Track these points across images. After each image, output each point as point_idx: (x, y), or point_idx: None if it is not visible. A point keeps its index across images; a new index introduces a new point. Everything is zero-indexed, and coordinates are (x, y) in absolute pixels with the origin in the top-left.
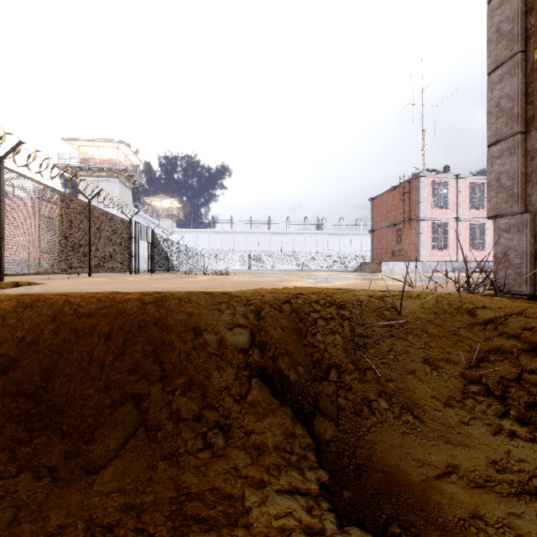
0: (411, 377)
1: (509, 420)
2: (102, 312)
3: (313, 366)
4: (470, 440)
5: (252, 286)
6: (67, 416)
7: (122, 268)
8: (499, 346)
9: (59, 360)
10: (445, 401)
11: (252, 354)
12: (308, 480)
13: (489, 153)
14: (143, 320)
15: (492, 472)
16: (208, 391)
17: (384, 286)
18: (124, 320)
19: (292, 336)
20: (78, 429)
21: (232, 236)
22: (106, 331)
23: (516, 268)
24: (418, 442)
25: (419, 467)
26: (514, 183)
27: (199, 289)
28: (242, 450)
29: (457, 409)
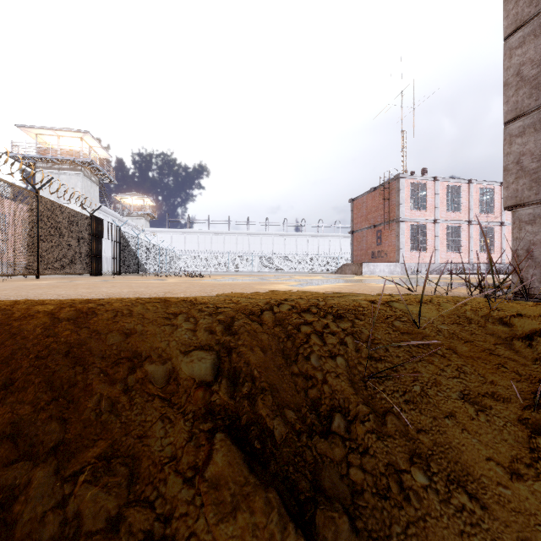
0: (451, 425)
1: None
2: None
3: (308, 409)
4: None
5: (226, 290)
6: None
7: (80, 270)
8: None
9: None
10: (508, 465)
11: (218, 394)
12: None
13: (506, 132)
14: (48, 346)
15: None
16: (140, 468)
17: (380, 289)
18: (14, 347)
19: (276, 363)
20: None
21: (210, 236)
22: None
23: None
24: None
25: None
26: (540, 165)
27: (155, 294)
28: None
29: (531, 481)
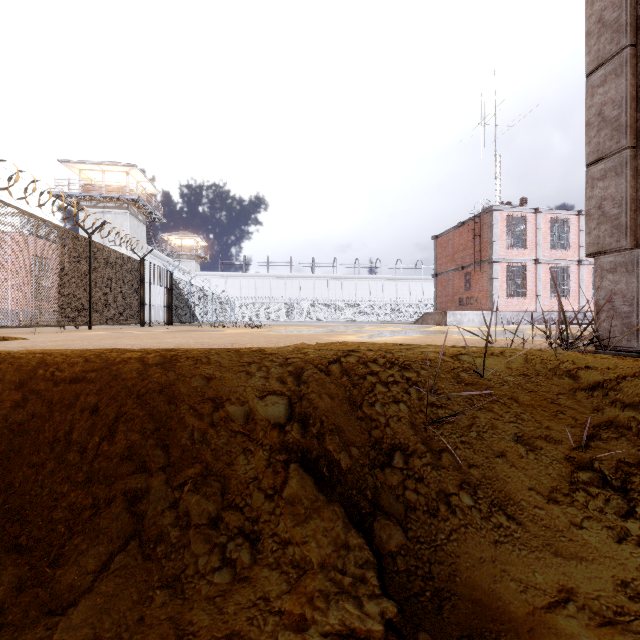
0: (501, 462)
1: (637, 522)
2: (89, 376)
3: (371, 447)
4: (587, 551)
5: (292, 341)
6: (28, 525)
7: (131, 320)
8: (612, 418)
9: (23, 443)
10: (547, 494)
11: (291, 431)
12: (368, 616)
13: (589, 175)
14: (145, 387)
15: (623, 600)
16: (230, 484)
17: (456, 341)
18: (118, 388)
19: (343, 407)
20: (42, 544)
21: (269, 281)
22: (92, 403)
23: (624, 317)
24: (516, 554)
25: (521, 593)
26: (622, 211)
27: (223, 344)
28: (275, 571)
29: (565, 506)
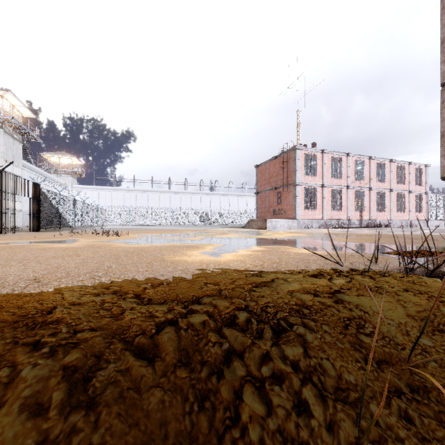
0: None
1: None
2: None
3: None
4: None
5: (126, 269)
6: None
7: None
8: None
9: None
10: None
11: None
12: None
13: None
14: None
15: None
16: None
17: (303, 261)
18: None
19: None
20: None
21: (135, 193)
22: None
23: None
24: None
25: None
26: None
27: (11, 287)
28: None
29: None
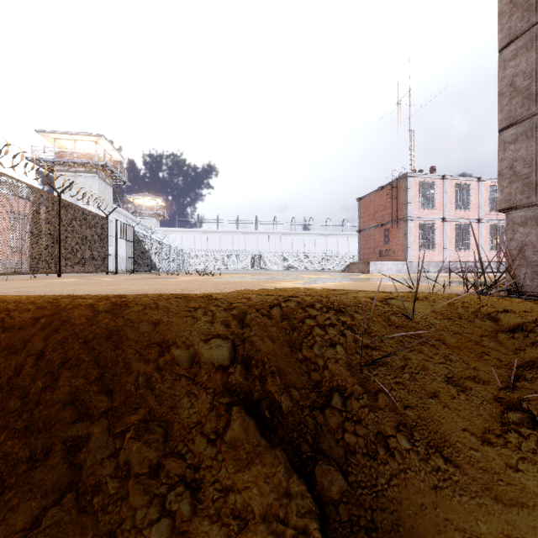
0: (434, 403)
1: None
2: (39, 322)
3: (310, 388)
4: (526, 496)
5: (237, 287)
6: None
7: (97, 268)
8: (534, 359)
9: None
10: (481, 435)
11: (234, 374)
12: None
13: (501, 139)
14: (92, 333)
15: None
16: (172, 430)
17: (382, 287)
18: (66, 333)
19: (283, 350)
20: None
21: (219, 235)
22: (38, 349)
23: (534, 266)
24: (457, 500)
25: None
26: (532, 170)
27: (174, 290)
28: (215, 524)
29: (499, 447)
